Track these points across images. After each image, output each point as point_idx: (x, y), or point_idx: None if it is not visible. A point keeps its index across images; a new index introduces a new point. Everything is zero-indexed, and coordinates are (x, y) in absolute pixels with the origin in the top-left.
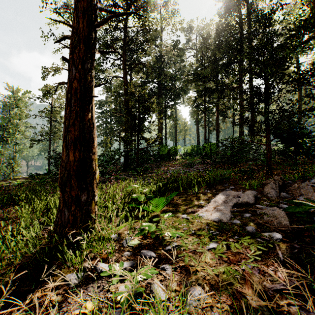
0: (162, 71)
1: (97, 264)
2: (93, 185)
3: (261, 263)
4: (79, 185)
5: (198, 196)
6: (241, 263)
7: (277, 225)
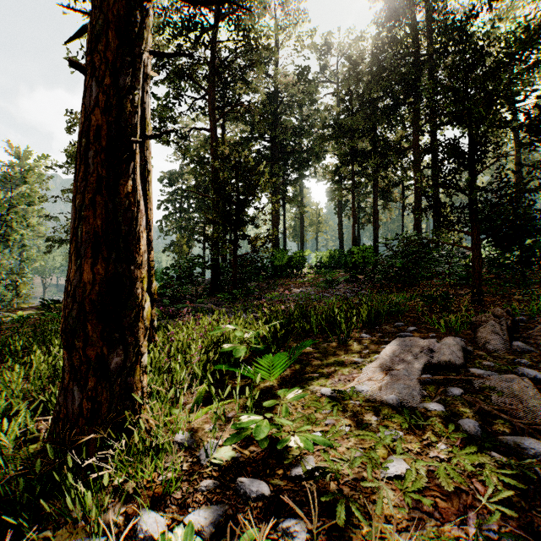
0: (278, 119)
1: (138, 513)
2: (138, 332)
3: (515, 521)
4: (106, 334)
5: (349, 347)
6: (468, 520)
7: (526, 417)
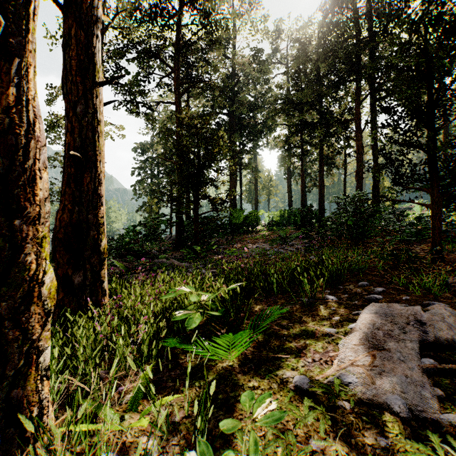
0: (235, 95)
1: None
2: (29, 320)
3: None
4: None
5: (316, 311)
6: None
7: None
